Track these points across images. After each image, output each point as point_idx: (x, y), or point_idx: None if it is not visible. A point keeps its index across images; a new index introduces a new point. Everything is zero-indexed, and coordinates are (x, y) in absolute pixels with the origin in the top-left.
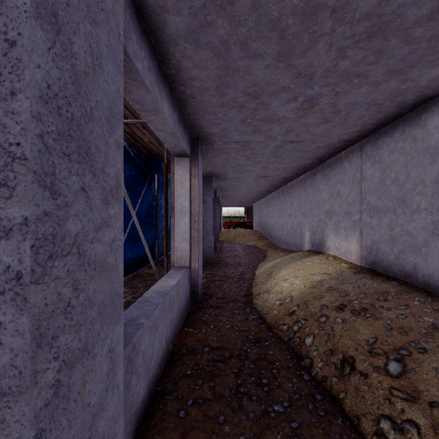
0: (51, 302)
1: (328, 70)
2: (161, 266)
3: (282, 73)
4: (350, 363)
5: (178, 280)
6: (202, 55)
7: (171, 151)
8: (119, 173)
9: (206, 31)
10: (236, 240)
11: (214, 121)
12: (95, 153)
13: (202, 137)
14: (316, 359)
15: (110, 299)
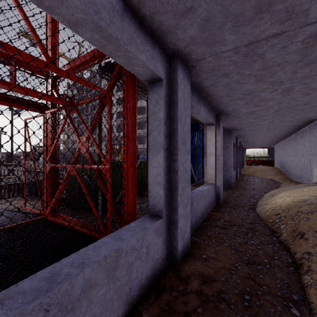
0: (180, 175)
1: (290, 78)
2: (199, 186)
3: (261, 84)
4: (301, 235)
5: (208, 187)
6: (218, 88)
7: (205, 124)
8: (189, 145)
9: (218, 83)
10: (255, 174)
11: (228, 106)
12: (185, 142)
13: (222, 113)
14: (284, 233)
15: (188, 179)
